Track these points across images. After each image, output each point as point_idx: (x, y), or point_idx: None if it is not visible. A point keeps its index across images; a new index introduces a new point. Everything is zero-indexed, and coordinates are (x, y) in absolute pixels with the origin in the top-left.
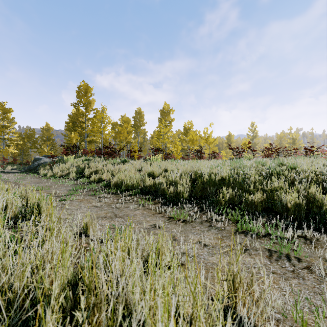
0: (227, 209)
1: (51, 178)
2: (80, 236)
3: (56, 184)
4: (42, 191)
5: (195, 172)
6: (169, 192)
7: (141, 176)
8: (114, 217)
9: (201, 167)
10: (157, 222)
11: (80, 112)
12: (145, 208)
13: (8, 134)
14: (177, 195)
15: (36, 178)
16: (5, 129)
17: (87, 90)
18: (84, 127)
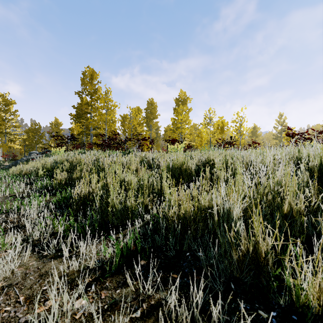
0: None
1: (2, 179)
2: None
3: None
4: None
5: (317, 171)
6: None
7: (152, 180)
8: None
9: None
10: None
11: (84, 101)
12: None
13: (10, 127)
14: None
15: None
16: (7, 122)
17: (92, 76)
18: (89, 119)
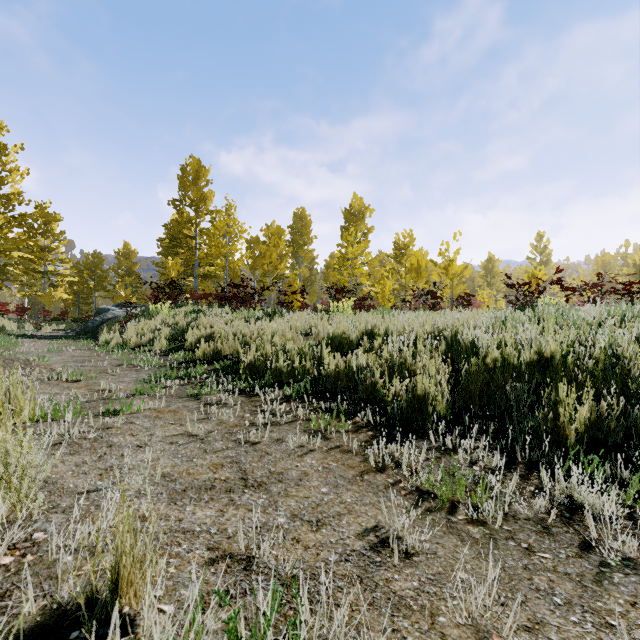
0: (592, 459)
1: (115, 349)
2: (73, 638)
3: (120, 365)
4: (78, 385)
5: (450, 340)
6: (392, 394)
7: (312, 348)
8: (239, 489)
9: (466, 328)
10: (383, 516)
11: (185, 217)
12: (332, 447)
13: (53, 263)
14: (417, 405)
15: (87, 349)
16: (48, 253)
17: (198, 173)
18: (193, 248)
